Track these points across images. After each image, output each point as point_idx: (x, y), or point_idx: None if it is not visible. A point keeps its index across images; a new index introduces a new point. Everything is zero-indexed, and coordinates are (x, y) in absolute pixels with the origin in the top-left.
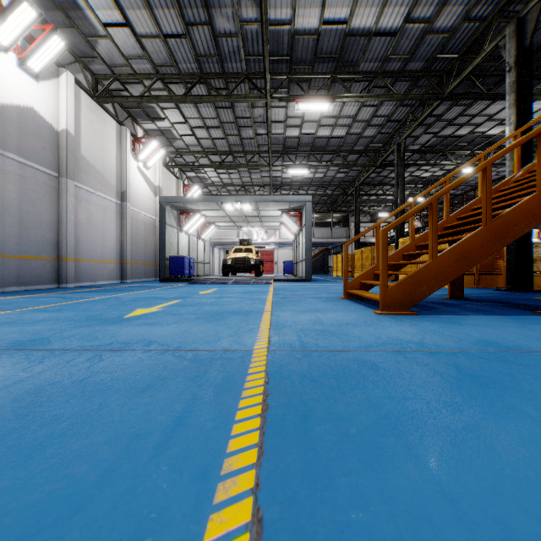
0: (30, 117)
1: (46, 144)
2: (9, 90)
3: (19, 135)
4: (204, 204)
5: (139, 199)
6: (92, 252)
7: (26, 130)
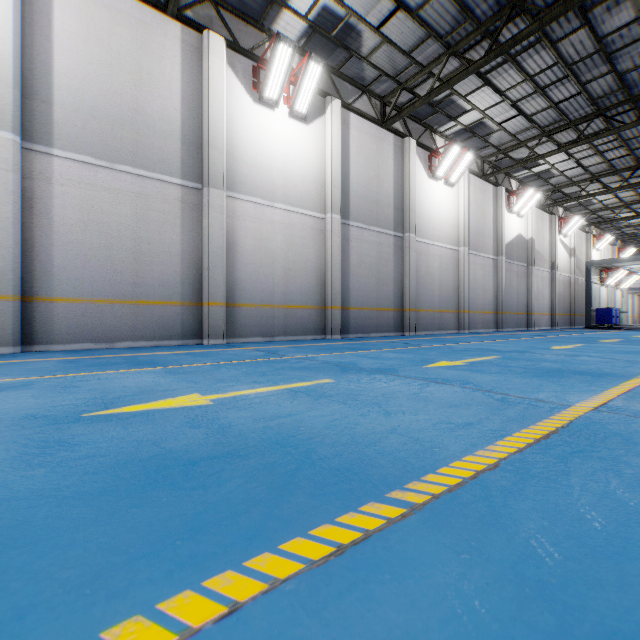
0: (519, 239)
1: (523, 250)
2: (514, 230)
3: (516, 251)
4: (633, 261)
5: (560, 264)
6: (538, 308)
7: (518, 247)
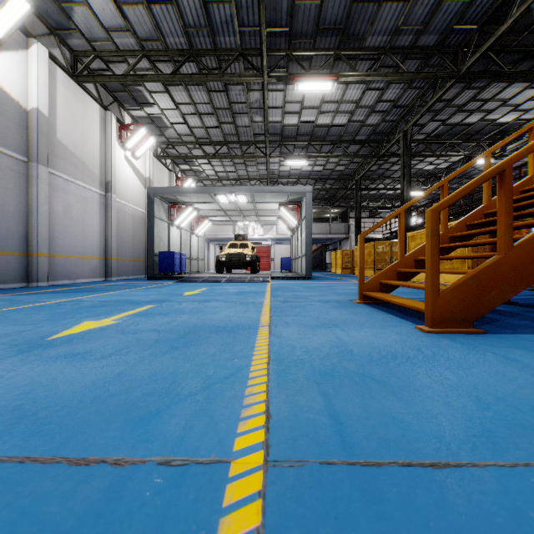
0: None
1: (12, 123)
2: None
3: None
4: (196, 195)
5: (126, 190)
6: (71, 247)
7: None
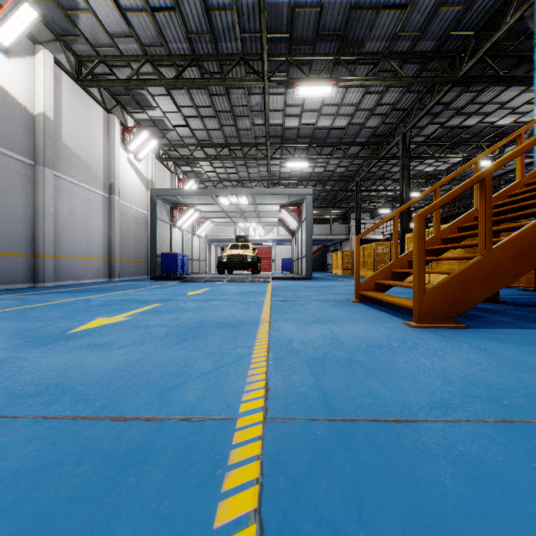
0: (0, 96)
1: (19, 128)
2: None
3: None
4: (198, 197)
5: (129, 192)
6: (75, 248)
7: None
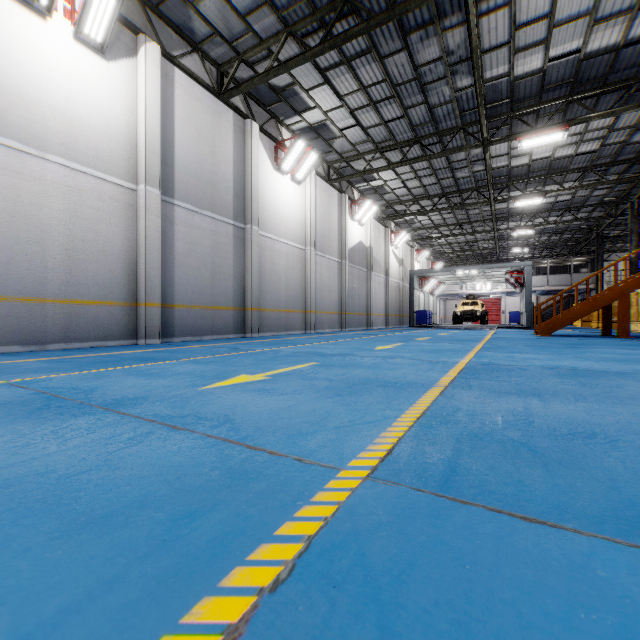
0: (360, 245)
1: (364, 256)
2: (356, 237)
3: (358, 256)
4: (441, 272)
5: (392, 271)
6: (376, 309)
7: (359, 253)
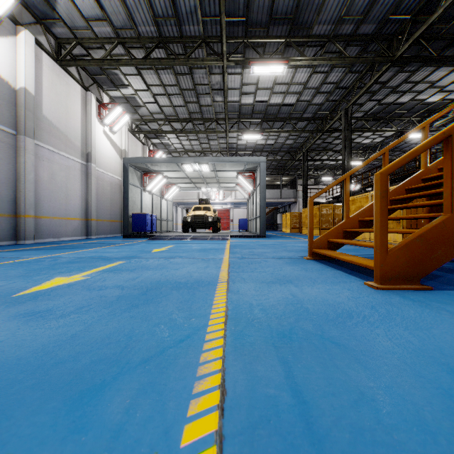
0: None
1: (2, 100)
2: None
3: None
4: (165, 165)
5: (104, 160)
6: (55, 209)
7: None
